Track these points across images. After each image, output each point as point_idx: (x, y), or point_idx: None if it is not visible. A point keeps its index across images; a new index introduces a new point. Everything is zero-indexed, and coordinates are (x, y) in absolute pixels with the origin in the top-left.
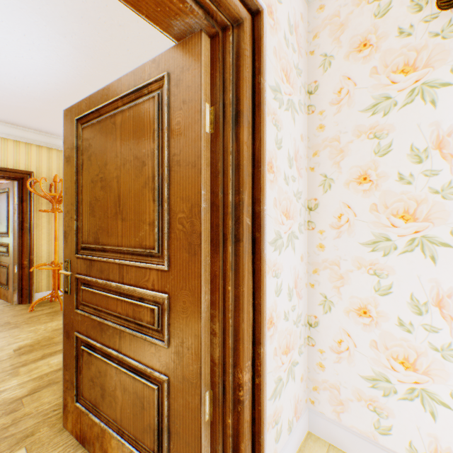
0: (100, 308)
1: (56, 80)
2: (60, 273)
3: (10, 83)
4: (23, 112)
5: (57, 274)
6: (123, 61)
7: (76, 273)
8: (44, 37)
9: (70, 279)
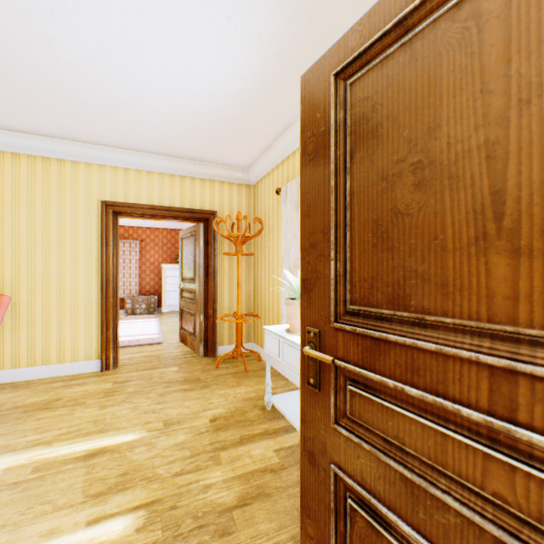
0: (410, 451)
1: (251, 84)
2: (242, 326)
3: (203, 105)
4: (210, 143)
5: (240, 327)
6: (347, 15)
7: (332, 356)
8: (250, 11)
9: (317, 364)
